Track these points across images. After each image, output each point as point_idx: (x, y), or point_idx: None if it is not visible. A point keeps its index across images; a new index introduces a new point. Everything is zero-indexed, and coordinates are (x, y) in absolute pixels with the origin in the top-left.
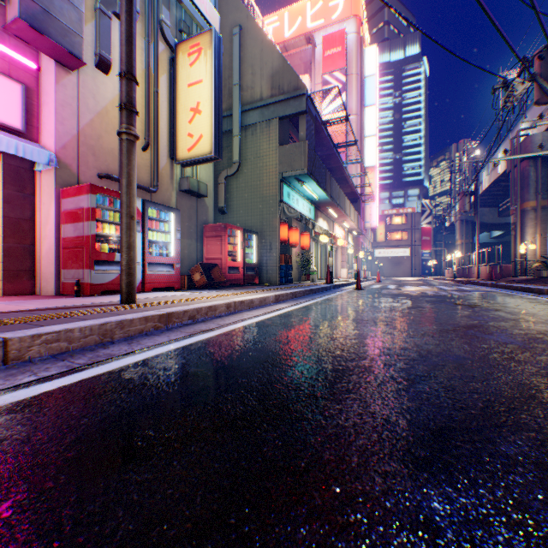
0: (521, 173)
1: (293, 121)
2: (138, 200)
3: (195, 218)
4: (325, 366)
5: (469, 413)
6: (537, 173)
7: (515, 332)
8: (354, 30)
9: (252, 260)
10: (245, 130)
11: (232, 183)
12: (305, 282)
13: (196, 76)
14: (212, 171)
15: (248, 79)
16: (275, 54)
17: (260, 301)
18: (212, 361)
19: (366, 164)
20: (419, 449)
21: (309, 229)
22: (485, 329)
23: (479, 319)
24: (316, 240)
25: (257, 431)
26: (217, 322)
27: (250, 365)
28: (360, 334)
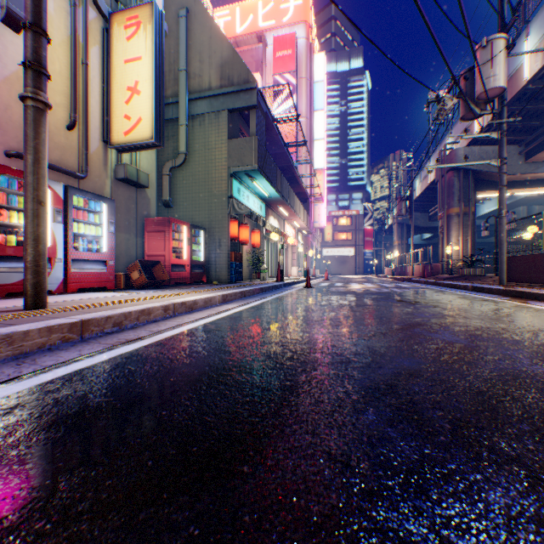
0: (448, 182)
1: (243, 115)
2: (59, 186)
3: (135, 211)
4: (272, 383)
5: (439, 440)
6: (460, 183)
7: (456, 329)
8: (304, 35)
9: (200, 258)
10: (192, 120)
11: (178, 175)
12: (256, 280)
13: (134, 52)
14: (155, 160)
15: (196, 66)
16: (224, 43)
17: (205, 302)
18: (129, 385)
19: (315, 166)
20: (393, 514)
21: (260, 227)
22: (429, 327)
23: (422, 316)
24: (267, 238)
25: (164, 511)
26: (150, 328)
27: (178, 387)
28: (311, 337)
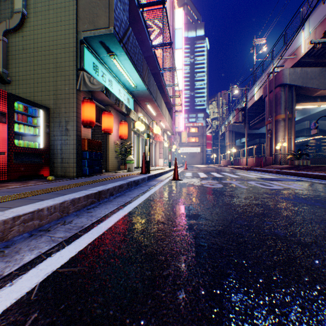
0: (276, 95)
1: None
2: None
3: None
4: None
5: None
6: (286, 95)
7: None
8: None
9: (37, 144)
10: None
11: (17, 43)
12: (122, 171)
13: None
14: None
15: None
16: None
17: None
18: None
19: (176, 88)
20: None
21: (130, 121)
22: None
23: None
24: (138, 133)
25: None
26: None
27: None
28: None
